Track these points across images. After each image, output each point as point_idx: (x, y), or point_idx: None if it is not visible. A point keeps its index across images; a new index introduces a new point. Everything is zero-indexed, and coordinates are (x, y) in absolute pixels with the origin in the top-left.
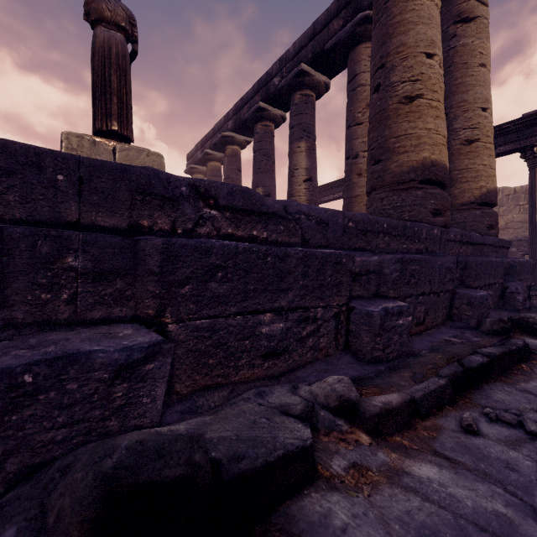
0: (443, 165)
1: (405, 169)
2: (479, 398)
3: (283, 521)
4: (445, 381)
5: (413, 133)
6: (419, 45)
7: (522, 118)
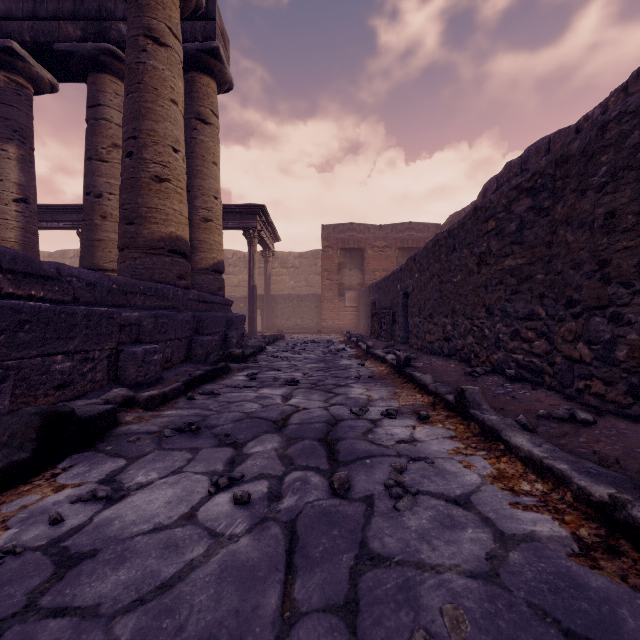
0: (186, 241)
1: (156, 237)
2: (198, 390)
3: (109, 435)
4: (181, 383)
5: (163, 209)
6: (167, 138)
7: (243, 206)
